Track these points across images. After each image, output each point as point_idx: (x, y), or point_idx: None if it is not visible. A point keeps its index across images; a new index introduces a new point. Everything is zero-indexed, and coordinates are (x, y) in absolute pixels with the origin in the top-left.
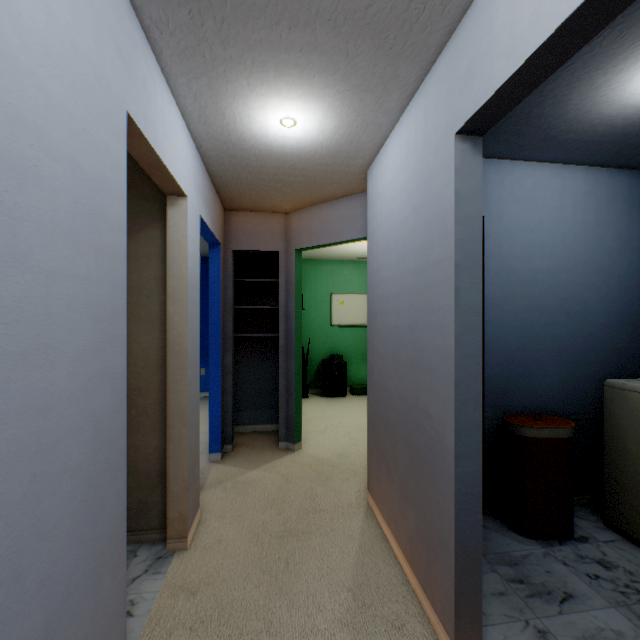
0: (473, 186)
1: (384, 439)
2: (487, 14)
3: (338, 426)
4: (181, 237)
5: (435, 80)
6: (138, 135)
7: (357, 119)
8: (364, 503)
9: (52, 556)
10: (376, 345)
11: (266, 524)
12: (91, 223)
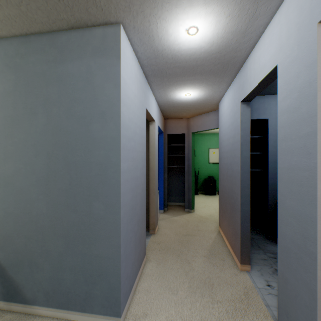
0: (247, 118)
1: (223, 204)
2: (246, 70)
3: (210, 206)
4: (153, 134)
5: (236, 82)
6: (146, 111)
7: (212, 91)
8: (217, 230)
9: (138, 209)
10: (221, 170)
11: (180, 231)
12: (141, 139)
